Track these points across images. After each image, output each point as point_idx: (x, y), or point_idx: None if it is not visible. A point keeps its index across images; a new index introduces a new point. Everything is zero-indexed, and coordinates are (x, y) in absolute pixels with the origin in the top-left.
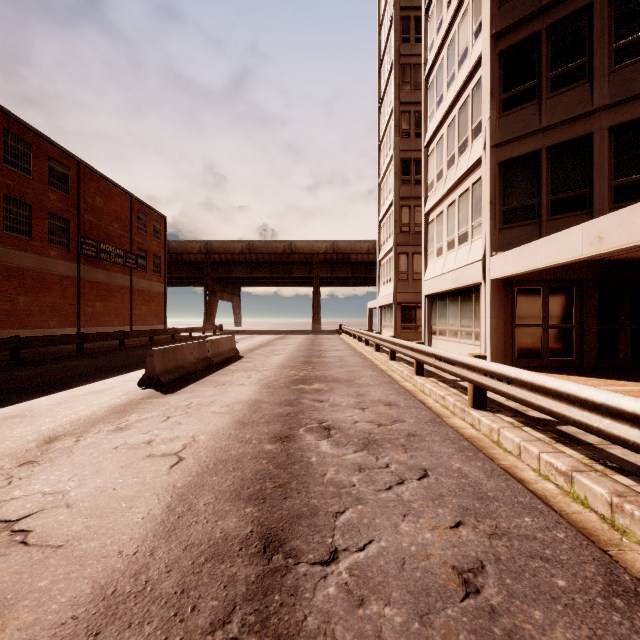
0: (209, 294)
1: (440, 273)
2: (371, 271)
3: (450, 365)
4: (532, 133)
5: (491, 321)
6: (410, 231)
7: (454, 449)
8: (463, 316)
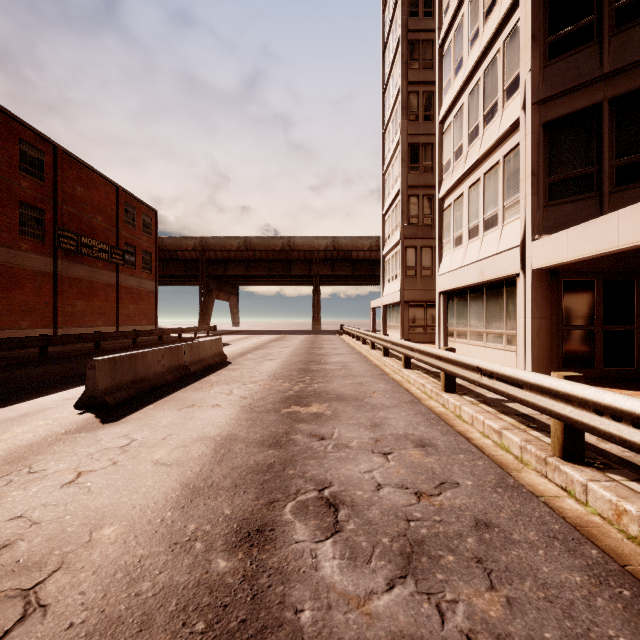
0: (204, 293)
1: (459, 265)
2: (373, 269)
3: (511, 386)
4: (590, 82)
5: (533, 321)
6: (418, 223)
7: (583, 574)
8: (490, 315)
